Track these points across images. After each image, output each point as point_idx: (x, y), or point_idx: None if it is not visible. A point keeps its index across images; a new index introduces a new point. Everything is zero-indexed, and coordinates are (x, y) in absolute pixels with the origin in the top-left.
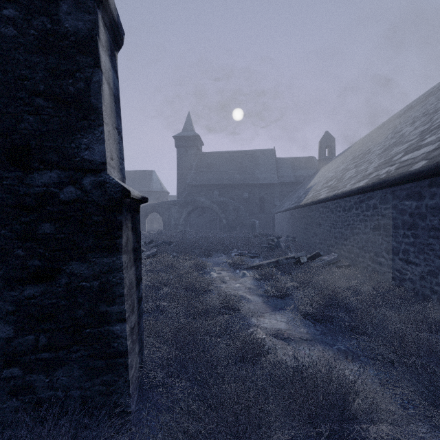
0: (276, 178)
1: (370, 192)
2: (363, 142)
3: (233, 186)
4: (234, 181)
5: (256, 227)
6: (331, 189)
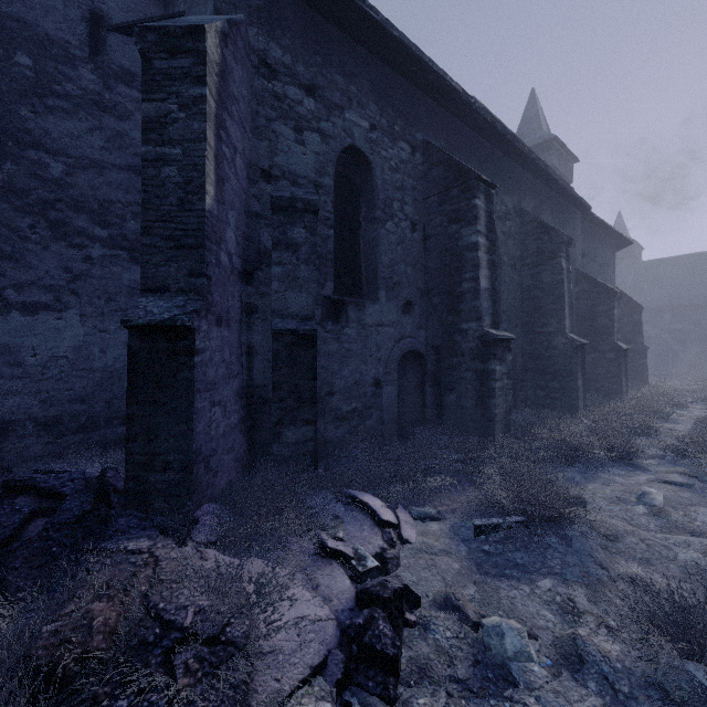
0: None
1: None
2: None
3: (698, 306)
4: (700, 299)
5: None
6: None
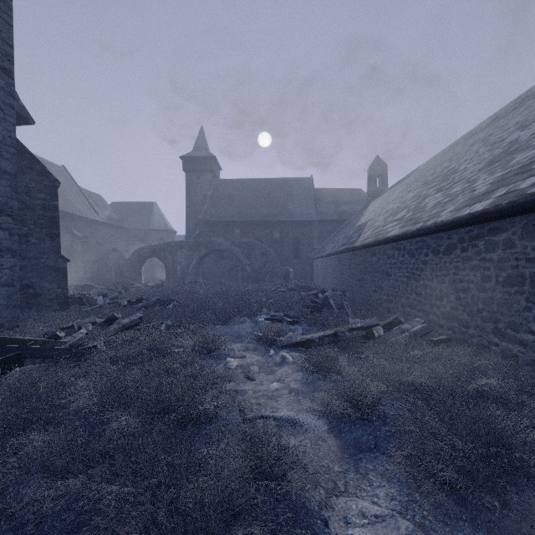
0: (315, 214)
1: (495, 221)
2: (430, 166)
3: (260, 224)
4: (261, 217)
5: (291, 276)
6: (407, 222)
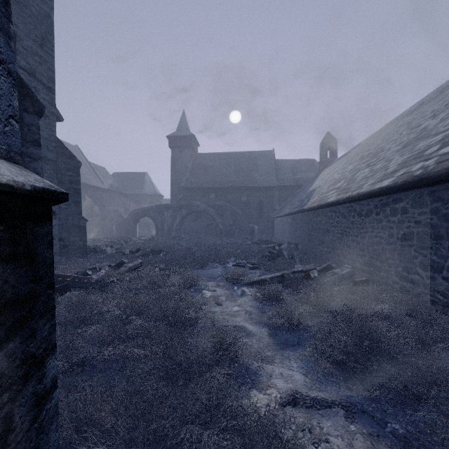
0: (276, 181)
1: (396, 194)
2: (369, 142)
3: (230, 189)
4: (231, 183)
5: (255, 232)
6: (342, 191)
